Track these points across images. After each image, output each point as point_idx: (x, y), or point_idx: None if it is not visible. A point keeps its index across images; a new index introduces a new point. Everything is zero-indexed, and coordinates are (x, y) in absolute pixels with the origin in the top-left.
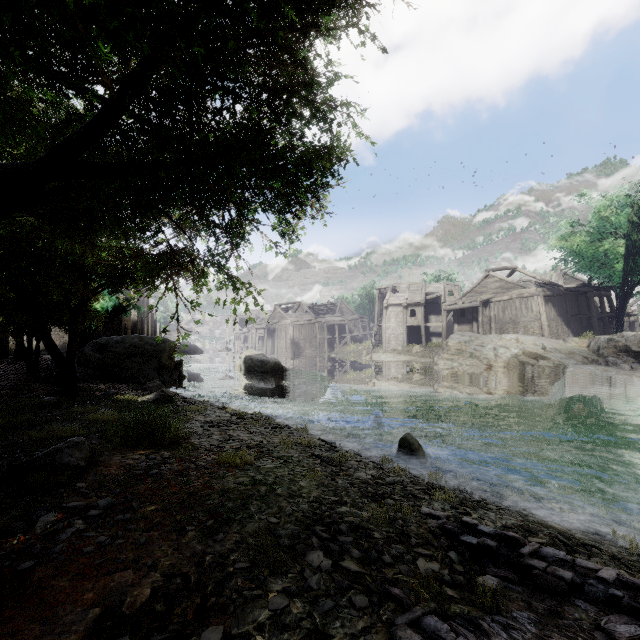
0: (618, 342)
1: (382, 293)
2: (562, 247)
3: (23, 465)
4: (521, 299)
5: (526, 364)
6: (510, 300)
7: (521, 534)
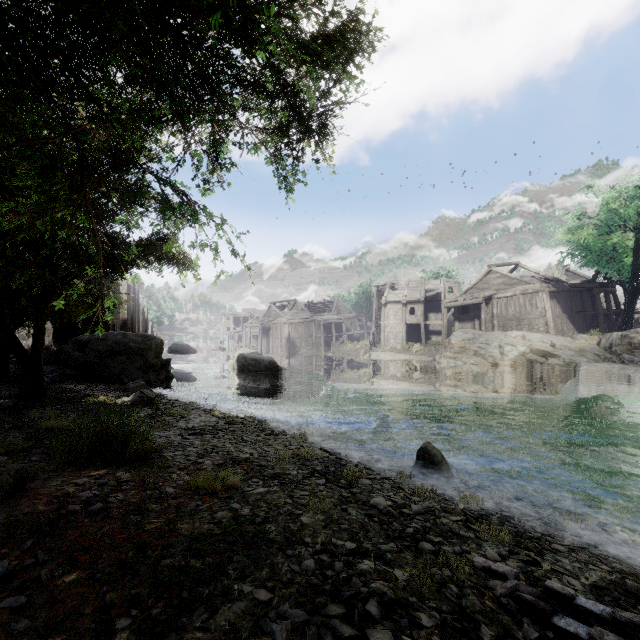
0: (633, 339)
1: (380, 290)
2: (569, 241)
3: None
4: (525, 295)
5: (534, 362)
6: (513, 296)
7: (624, 600)
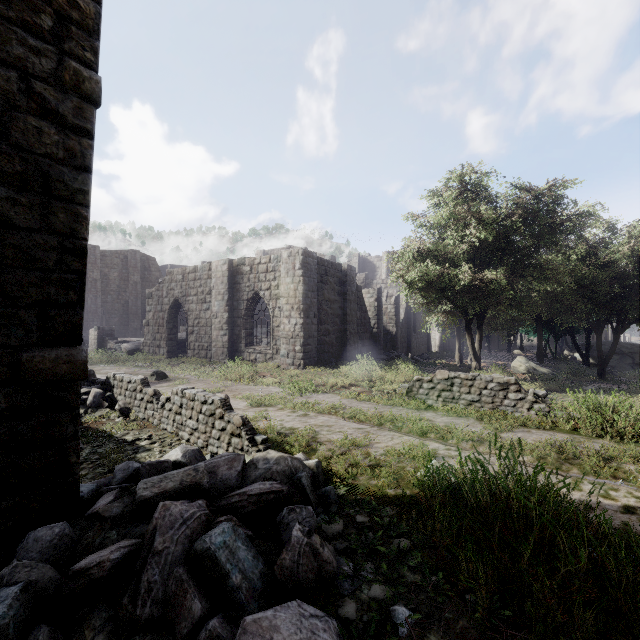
0: None
1: None
2: None
3: None
4: None
5: None
6: None
7: None
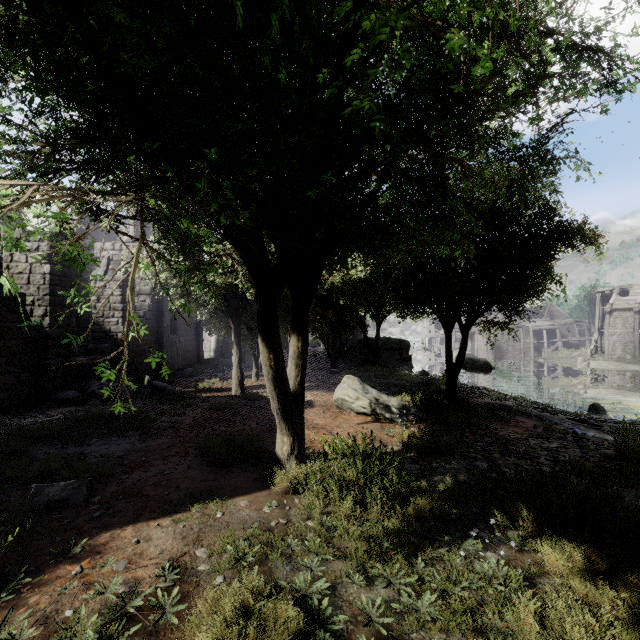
0: None
1: (605, 295)
2: None
3: (421, 383)
4: None
5: None
6: None
7: None
